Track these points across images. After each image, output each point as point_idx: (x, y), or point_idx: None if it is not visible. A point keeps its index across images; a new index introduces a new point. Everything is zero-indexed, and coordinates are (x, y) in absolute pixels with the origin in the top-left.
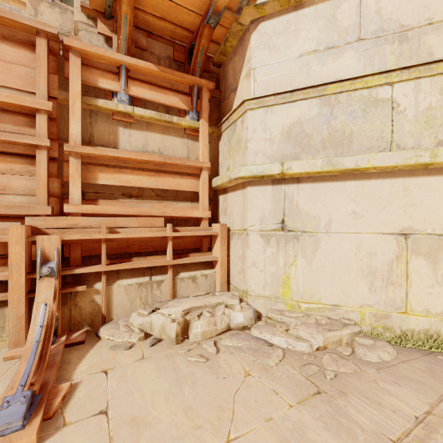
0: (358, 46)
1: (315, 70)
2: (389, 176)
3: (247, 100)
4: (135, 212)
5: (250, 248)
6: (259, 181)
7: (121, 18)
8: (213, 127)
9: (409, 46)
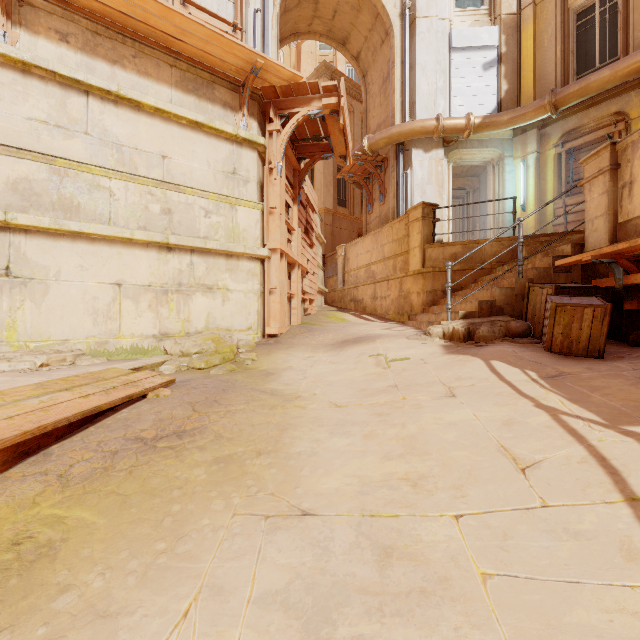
0: (86, 138)
1: (46, 139)
2: (108, 243)
3: None
4: None
5: None
6: None
7: None
8: None
9: (123, 157)
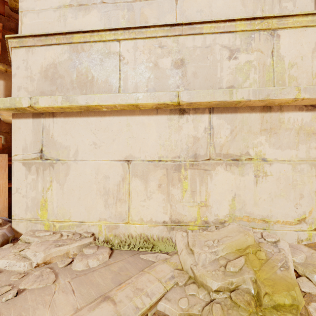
0: (100, 7)
1: (70, 21)
2: (118, 115)
3: (9, 37)
4: None
5: (14, 176)
6: (22, 114)
7: None
8: (5, 66)
9: (134, 14)
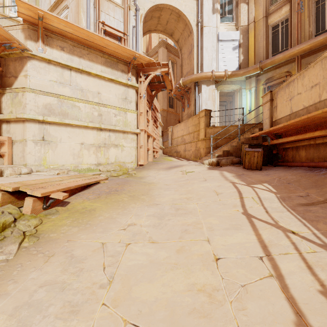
0: (70, 87)
1: (56, 88)
2: (78, 128)
3: (27, 88)
4: None
5: (28, 147)
6: (32, 121)
7: None
8: None
9: (84, 94)
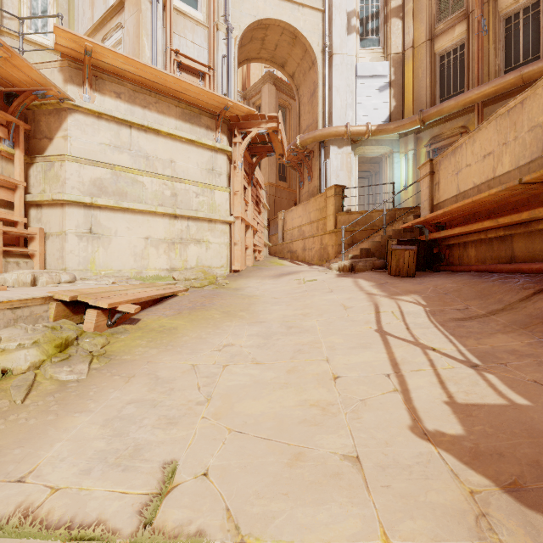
0: (130, 153)
1: (109, 155)
2: (142, 214)
3: (67, 155)
4: None
5: (69, 243)
6: (75, 204)
7: None
8: (26, 156)
9: (150, 163)
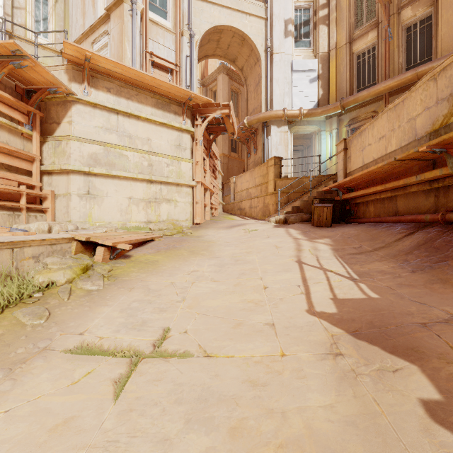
0: (117, 133)
1: (102, 135)
2: (126, 180)
3: (71, 136)
4: (2, 176)
5: (72, 201)
6: (77, 173)
7: (0, 72)
8: (41, 137)
9: (132, 141)
